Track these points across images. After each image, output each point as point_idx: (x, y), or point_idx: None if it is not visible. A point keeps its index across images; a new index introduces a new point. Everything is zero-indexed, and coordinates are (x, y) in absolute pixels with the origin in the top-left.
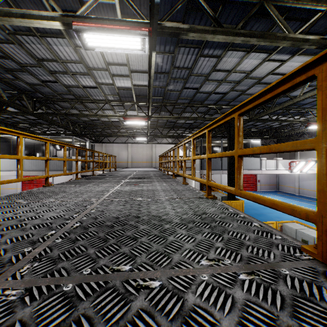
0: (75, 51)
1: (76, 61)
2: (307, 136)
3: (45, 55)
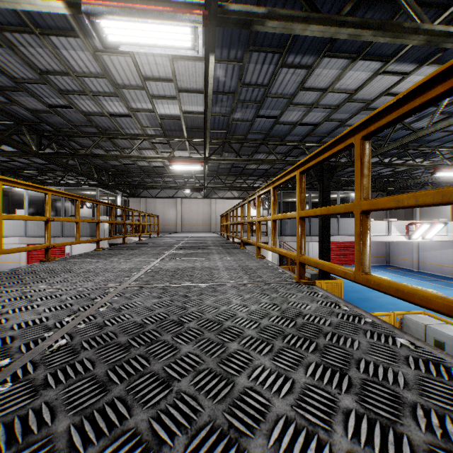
0: (95, 59)
1: (97, 75)
2: (431, 187)
3: (51, 66)
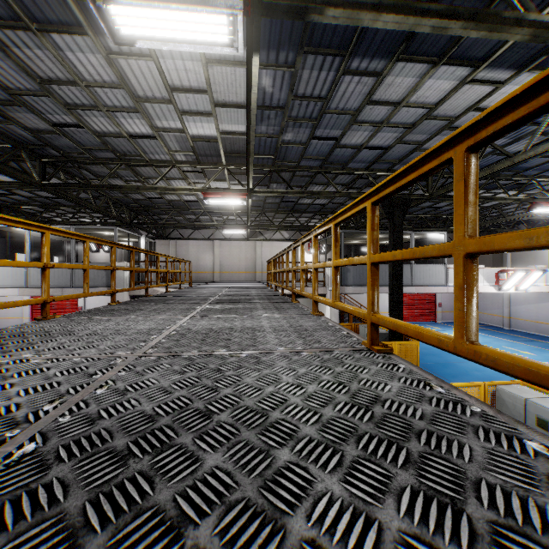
0: (109, 63)
1: (112, 84)
2: (526, 226)
3: (54, 73)
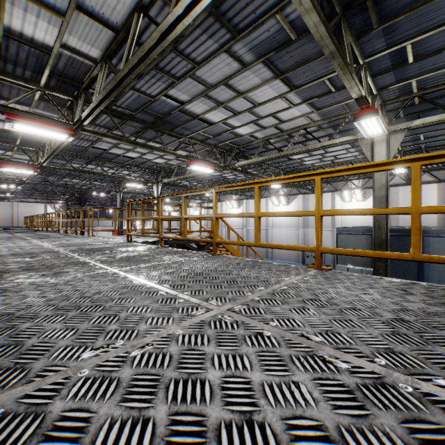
0: None
1: None
2: None
3: None
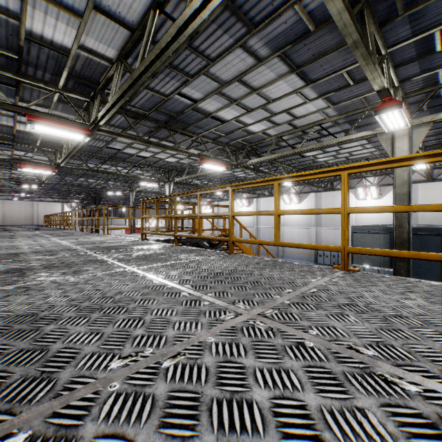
0: None
1: None
2: None
3: None
